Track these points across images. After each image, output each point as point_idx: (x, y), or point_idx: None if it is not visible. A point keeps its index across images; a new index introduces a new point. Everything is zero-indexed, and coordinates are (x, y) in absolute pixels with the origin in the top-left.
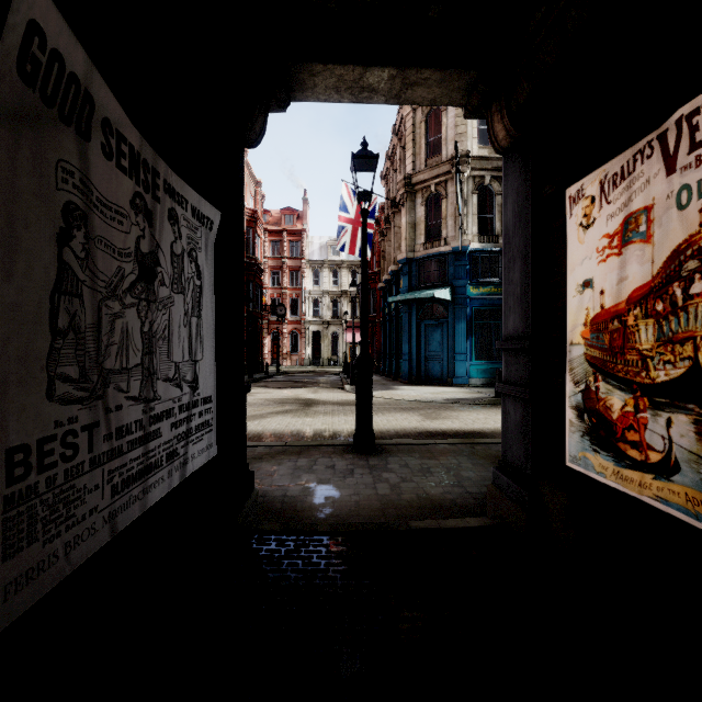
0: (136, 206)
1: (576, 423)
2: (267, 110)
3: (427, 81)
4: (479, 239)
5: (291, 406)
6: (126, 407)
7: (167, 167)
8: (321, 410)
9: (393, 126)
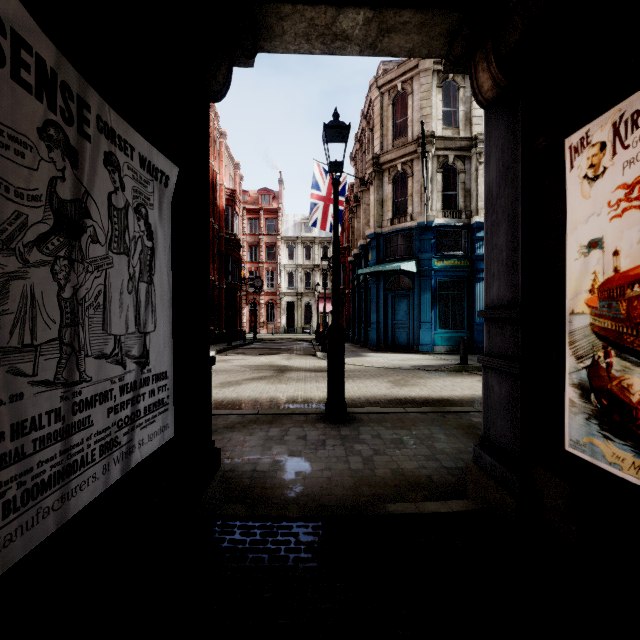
0: (49, 138)
1: (579, 404)
2: (231, 60)
3: (405, 26)
4: (443, 215)
5: (265, 372)
6: (31, 395)
7: (102, 101)
8: (294, 377)
9: (362, 110)
